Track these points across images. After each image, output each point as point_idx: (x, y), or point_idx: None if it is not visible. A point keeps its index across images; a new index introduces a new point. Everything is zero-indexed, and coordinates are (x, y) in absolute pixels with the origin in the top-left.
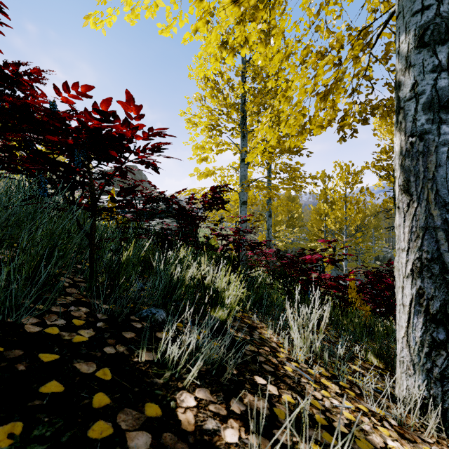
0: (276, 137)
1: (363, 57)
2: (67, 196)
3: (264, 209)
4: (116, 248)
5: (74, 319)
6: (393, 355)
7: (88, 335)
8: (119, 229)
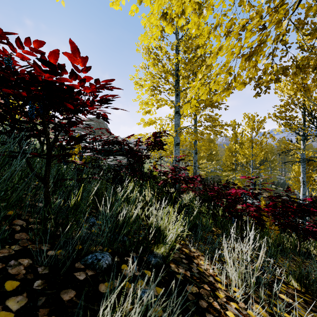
0: (207, 93)
1: (284, 21)
2: (42, 140)
3: (191, 148)
4: (70, 188)
5: (7, 280)
6: (303, 271)
7: (17, 306)
8: (75, 170)
